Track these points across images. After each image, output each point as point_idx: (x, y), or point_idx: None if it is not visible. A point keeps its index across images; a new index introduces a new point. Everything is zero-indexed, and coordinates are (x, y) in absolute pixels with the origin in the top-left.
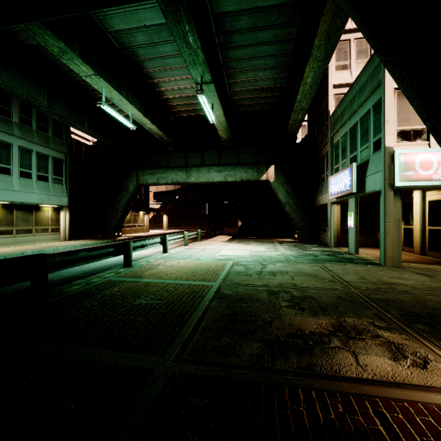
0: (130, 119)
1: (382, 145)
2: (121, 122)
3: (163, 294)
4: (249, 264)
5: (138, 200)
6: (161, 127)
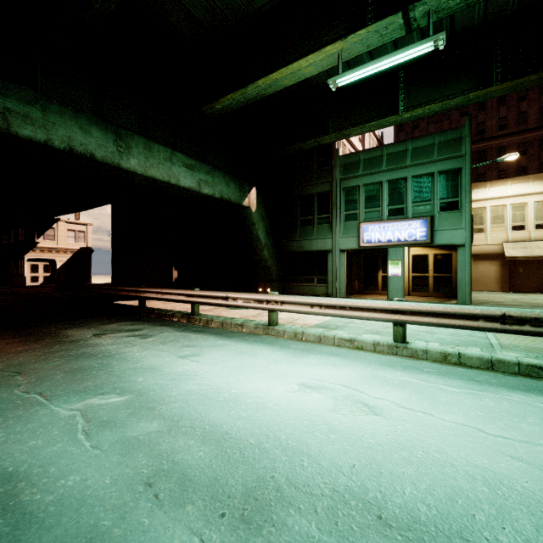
0: None
1: (466, 208)
2: None
3: None
4: None
5: None
6: None
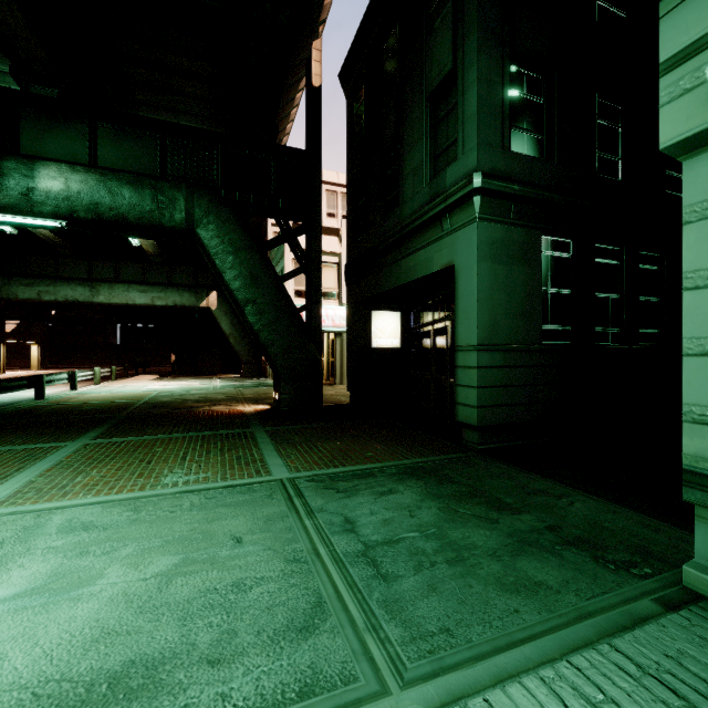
0: None
1: None
2: None
3: (102, 405)
4: (175, 392)
5: None
6: None
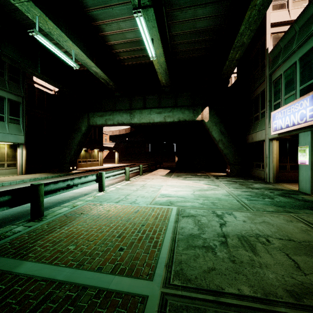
0: (72, 58)
1: None
2: (74, 71)
3: None
4: (199, 215)
5: (93, 139)
6: (107, 73)
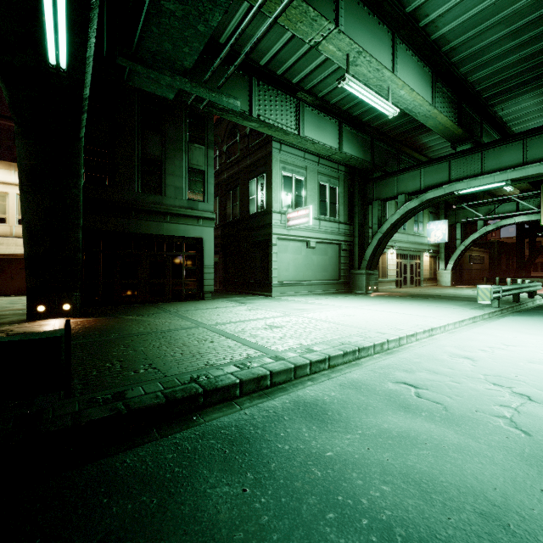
0: None
1: None
2: None
3: None
4: None
5: None
6: None
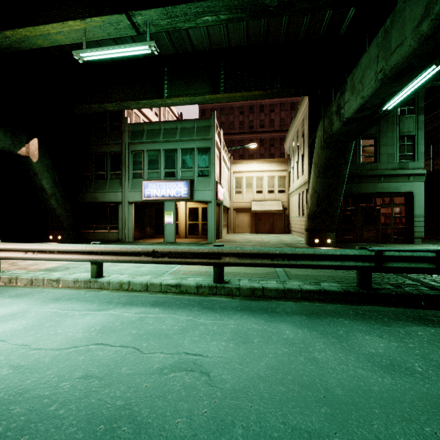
0: None
1: (213, 176)
2: None
3: None
4: None
5: None
6: None
